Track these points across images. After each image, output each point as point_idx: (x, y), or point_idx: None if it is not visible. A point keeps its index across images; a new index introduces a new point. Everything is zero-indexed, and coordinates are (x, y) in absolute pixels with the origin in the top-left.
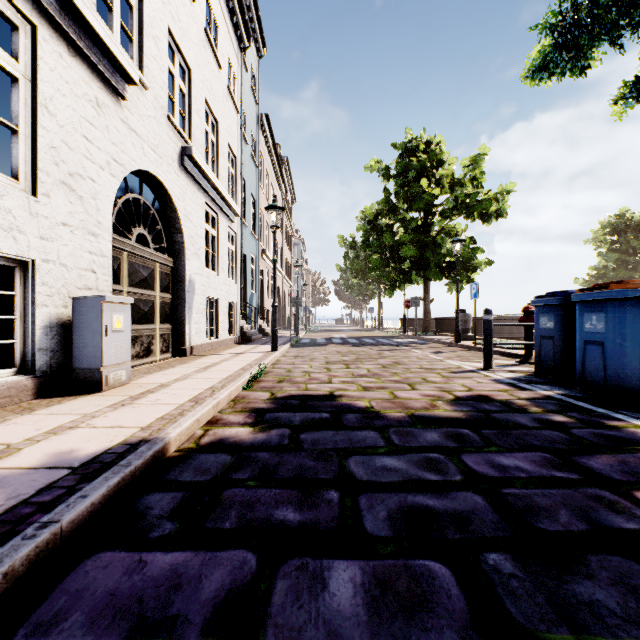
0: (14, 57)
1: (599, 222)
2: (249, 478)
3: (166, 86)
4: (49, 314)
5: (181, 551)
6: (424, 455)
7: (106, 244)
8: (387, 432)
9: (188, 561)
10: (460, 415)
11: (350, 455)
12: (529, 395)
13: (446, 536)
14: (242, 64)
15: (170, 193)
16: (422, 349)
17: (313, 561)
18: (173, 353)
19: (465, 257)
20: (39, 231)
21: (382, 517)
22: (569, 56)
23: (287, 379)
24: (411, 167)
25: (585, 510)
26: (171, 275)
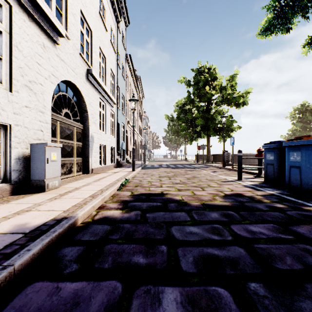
0: (0, 21)
1: (293, 108)
2: (119, 238)
3: (79, 39)
4: (18, 152)
5: (80, 281)
6: (211, 225)
7: (48, 117)
8: (191, 213)
9: (84, 287)
10: (228, 204)
11: (172, 225)
12: (262, 193)
13: (226, 272)
14: (117, 29)
15: (81, 92)
16: (206, 170)
17: (153, 287)
18: (83, 172)
19: (227, 125)
20: (13, 110)
21: (190, 261)
22: (282, 22)
23: (139, 185)
24: (201, 80)
25: (300, 257)
26: (82, 133)
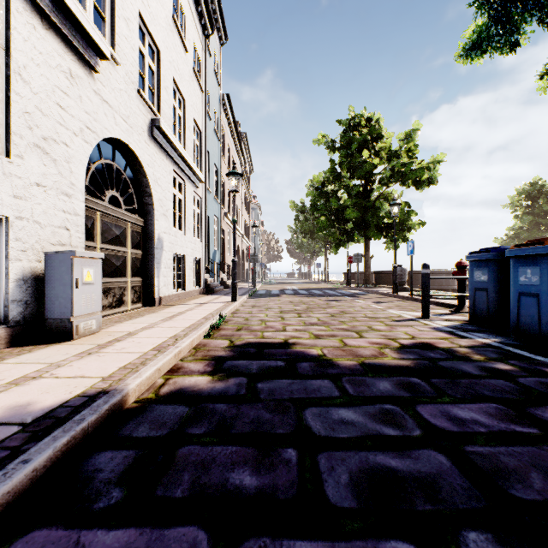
0: None
1: (515, 189)
2: (205, 433)
3: (136, 63)
4: (23, 268)
5: (125, 528)
6: (379, 406)
7: (79, 204)
8: (341, 381)
9: (131, 543)
10: (408, 363)
11: (306, 406)
12: (469, 343)
13: (416, 507)
14: (206, 49)
15: (140, 160)
16: (364, 299)
17: (272, 543)
18: (143, 303)
19: (401, 219)
20: (12, 190)
21: (344, 482)
22: (503, 32)
23: (245, 327)
24: (354, 140)
25: None
26: (142, 233)
